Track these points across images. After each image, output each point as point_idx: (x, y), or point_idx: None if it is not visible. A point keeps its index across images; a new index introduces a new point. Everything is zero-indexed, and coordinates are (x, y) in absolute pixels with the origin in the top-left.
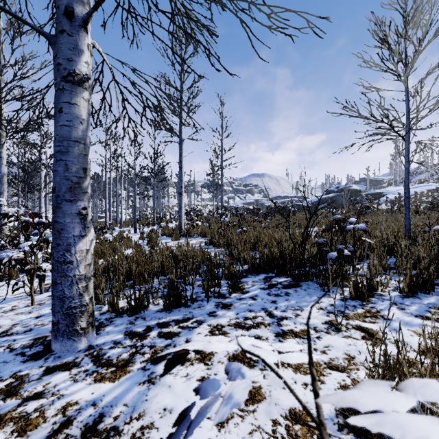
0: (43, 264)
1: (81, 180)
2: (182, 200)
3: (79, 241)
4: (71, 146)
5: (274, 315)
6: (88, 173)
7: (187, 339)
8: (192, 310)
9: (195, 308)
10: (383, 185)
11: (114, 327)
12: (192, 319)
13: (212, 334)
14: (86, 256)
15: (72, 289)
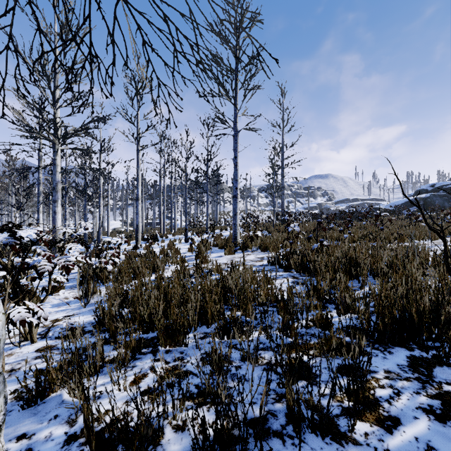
0: (14, 308)
1: None
2: (237, 205)
3: None
4: None
5: None
6: None
7: None
8: None
9: None
10: None
11: None
12: None
13: None
14: None
15: None
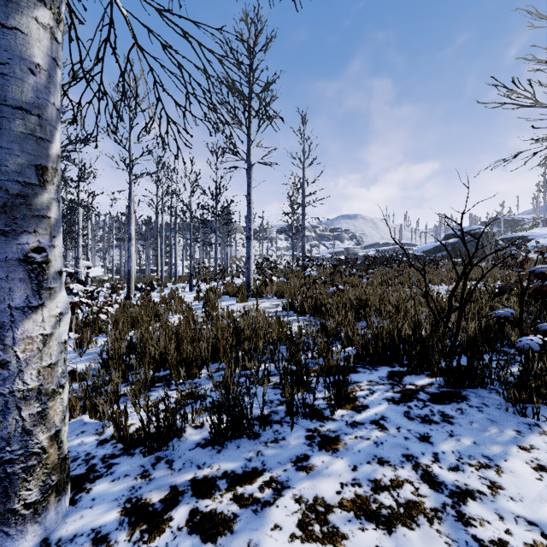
0: None
1: (30, 191)
2: (250, 247)
3: (23, 317)
4: (6, 117)
5: (438, 480)
6: (51, 179)
7: (249, 546)
8: (262, 447)
9: (268, 442)
10: (525, 226)
11: (109, 484)
12: (261, 476)
13: (306, 535)
14: (41, 348)
15: (6, 422)
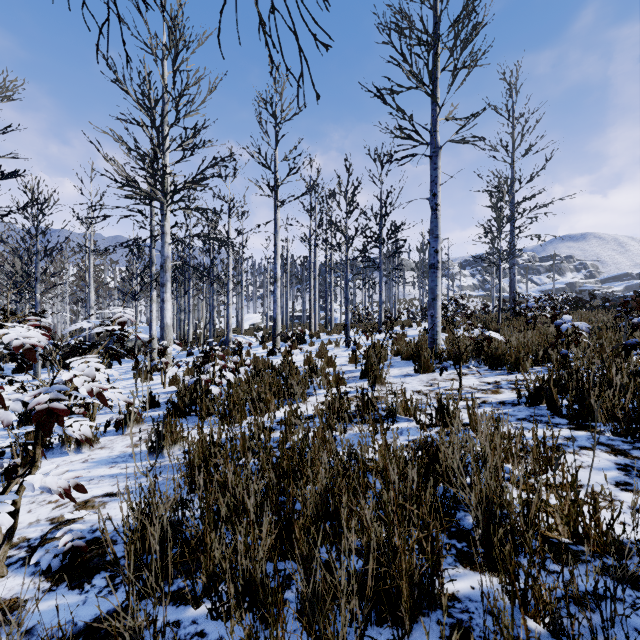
0: None
1: None
2: (436, 281)
3: None
4: None
5: None
6: None
7: None
8: None
9: None
10: None
11: None
12: None
13: None
14: None
15: None
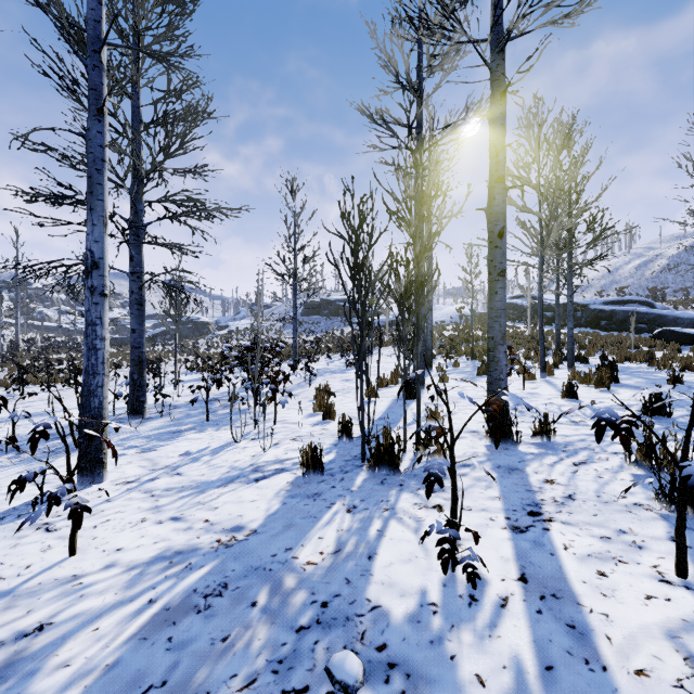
0: None
1: None
2: None
3: None
4: None
5: None
6: None
7: None
8: None
9: None
10: None
11: None
12: None
13: None
14: None
15: None
